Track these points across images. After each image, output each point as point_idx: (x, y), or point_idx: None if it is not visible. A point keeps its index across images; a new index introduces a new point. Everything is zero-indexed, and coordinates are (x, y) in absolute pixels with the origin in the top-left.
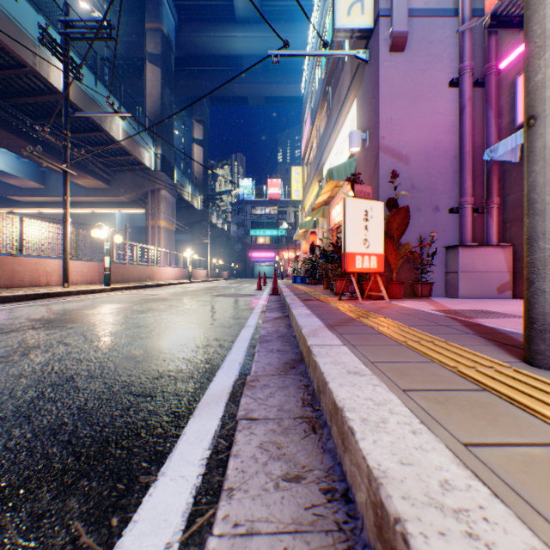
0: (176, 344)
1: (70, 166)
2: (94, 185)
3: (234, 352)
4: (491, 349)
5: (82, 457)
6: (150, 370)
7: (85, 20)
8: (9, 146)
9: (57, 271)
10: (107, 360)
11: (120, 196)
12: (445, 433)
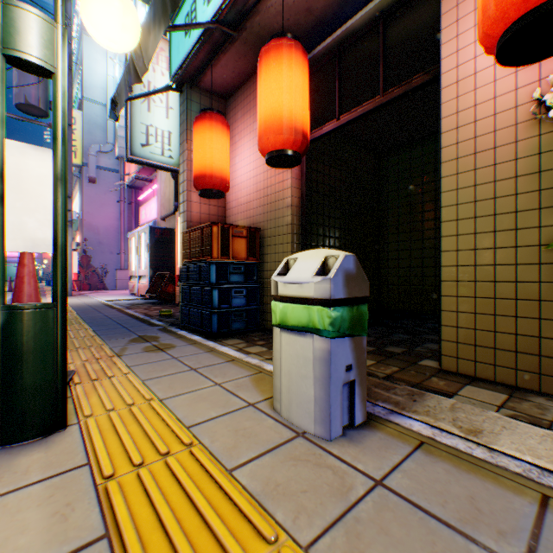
0: None
1: None
2: None
3: None
4: None
5: None
6: None
7: None
8: None
9: None
10: None
11: None
12: None
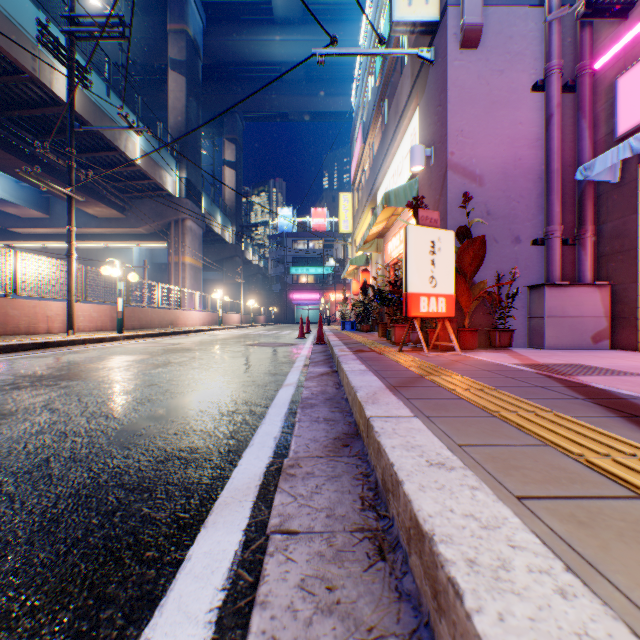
0: (194, 410)
1: (79, 191)
2: (107, 214)
3: (268, 422)
4: (617, 423)
5: (24, 607)
6: (155, 449)
7: (93, 15)
8: (6, 168)
9: (60, 316)
10: (101, 434)
11: (138, 227)
12: (617, 596)
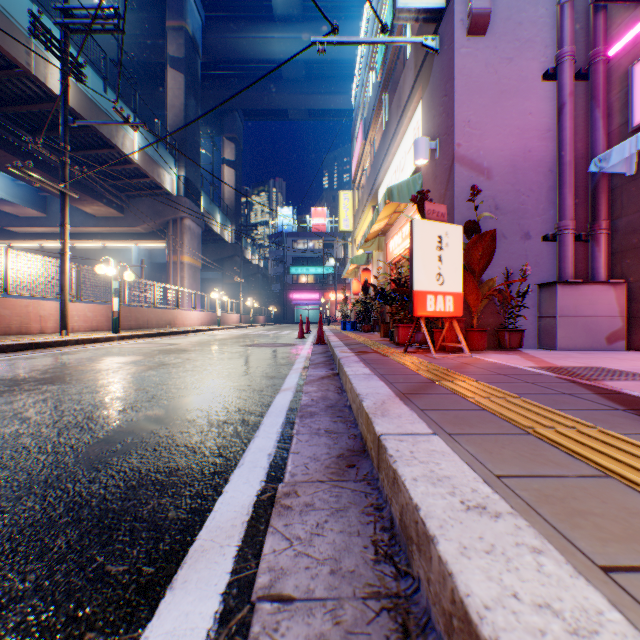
0: (181, 419)
1: (76, 190)
2: (104, 213)
3: (262, 435)
4: None
5: None
6: (127, 471)
7: (87, 7)
8: (1, 165)
9: (53, 316)
10: (69, 450)
11: (136, 226)
12: None
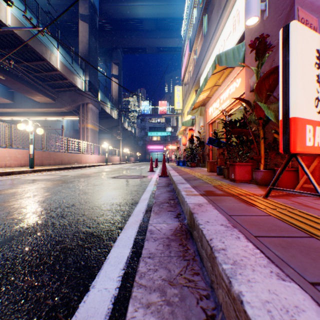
0: None
1: (25, 86)
2: (44, 100)
3: None
4: None
5: None
6: None
7: None
8: None
9: None
10: None
11: (62, 108)
12: None
